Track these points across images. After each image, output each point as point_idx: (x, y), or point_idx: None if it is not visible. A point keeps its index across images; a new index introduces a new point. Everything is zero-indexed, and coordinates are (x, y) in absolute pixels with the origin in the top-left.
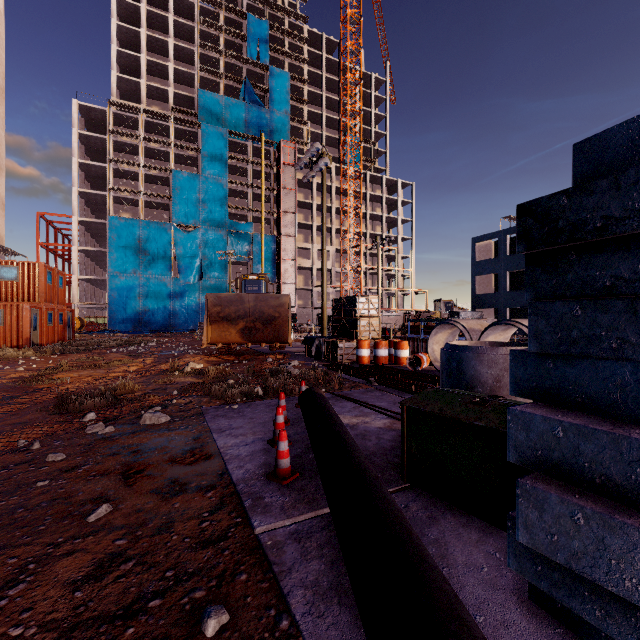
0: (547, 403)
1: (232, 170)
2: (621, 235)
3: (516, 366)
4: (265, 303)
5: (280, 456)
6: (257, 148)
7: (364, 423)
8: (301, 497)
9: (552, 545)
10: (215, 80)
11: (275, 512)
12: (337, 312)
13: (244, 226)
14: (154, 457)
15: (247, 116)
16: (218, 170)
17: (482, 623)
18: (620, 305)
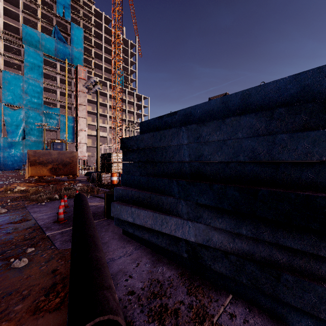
0: (125, 186)
1: (46, 76)
2: (133, 149)
3: (121, 178)
4: (64, 155)
5: (59, 214)
6: (63, 66)
7: (101, 204)
8: (66, 225)
9: (115, 214)
10: (34, 21)
11: (55, 230)
12: (103, 160)
13: (54, 109)
14: (1, 223)
15: (56, 47)
16: (36, 75)
17: (107, 239)
18: (132, 164)
